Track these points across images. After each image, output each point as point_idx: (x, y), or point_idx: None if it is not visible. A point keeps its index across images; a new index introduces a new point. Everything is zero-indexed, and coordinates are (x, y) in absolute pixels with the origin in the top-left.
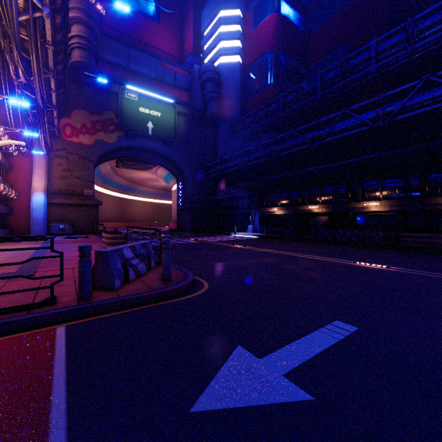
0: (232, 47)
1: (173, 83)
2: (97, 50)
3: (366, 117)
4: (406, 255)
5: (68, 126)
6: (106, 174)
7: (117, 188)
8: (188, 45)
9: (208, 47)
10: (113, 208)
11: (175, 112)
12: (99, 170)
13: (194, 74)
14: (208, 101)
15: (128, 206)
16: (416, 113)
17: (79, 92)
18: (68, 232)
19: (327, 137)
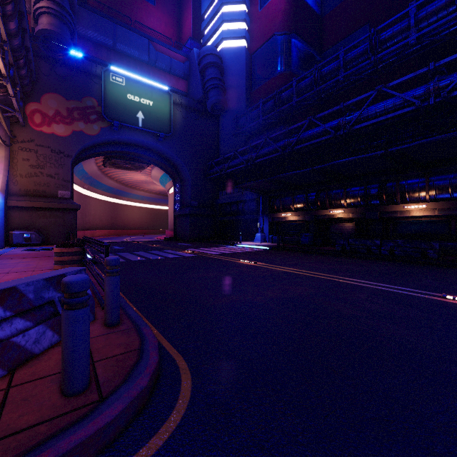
0: (236, 29)
1: (169, 69)
2: (72, 19)
3: (410, 95)
4: None
5: (37, 112)
6: (92, 175)
7: (107, 191)
8: (187, 30)
9: (209, 31)
10: (103, 214)
11: (171, 102)
12: (83, 169)
13: (193, 60)
14: (209, 90)
15: (120, 212)
16: None
17: (52, 72)
18: (35, 242)
19: (356, 123)
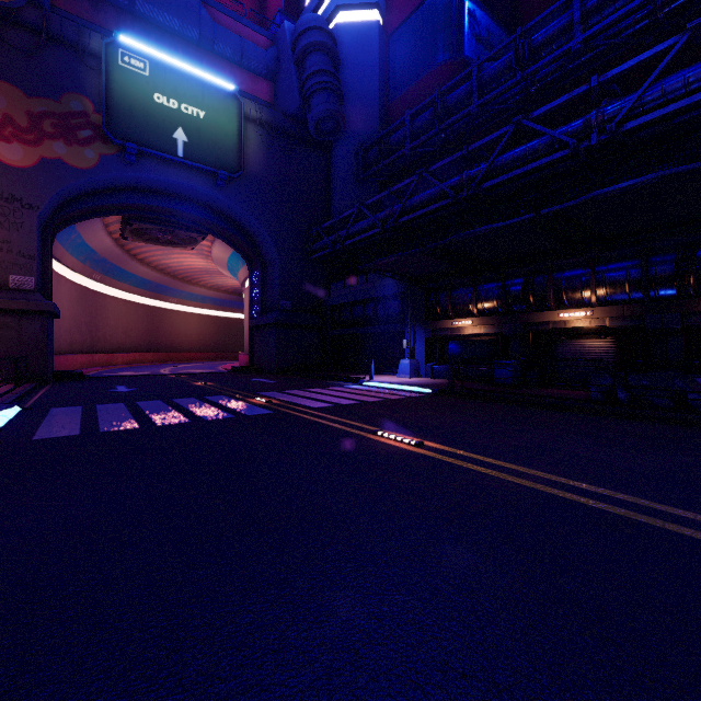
0: None
1: (238, 57)
2: None
3: None
4: None
5: None
6: (106, 255)
7: (140, 287)
8: (275, 0)
9: None
10: (133, 325)
11: (240, 115)
12: (86, 244)
13: (283, 42)
14: (312, 93)
15: (165, 323)
16: None
17: None
18: None
19: (628, 119)
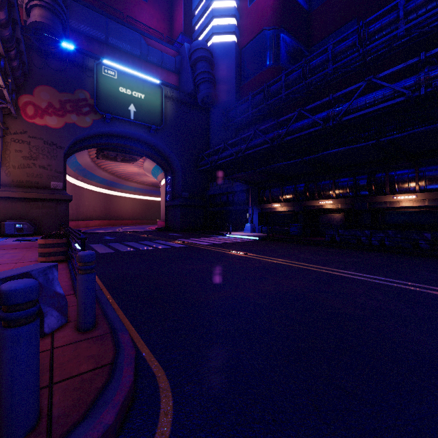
0: (226, 25)
1: (160, 63)
2: (64, 12)
3: (400, 86)
4: None
5: (29, 104)
6: (86, 167)
7: (101, 183)
8: (178, 26)
9: (199, 26)
10: (97, 205)
11: (162, 95)
12: (77, 161)
13: (184, 54)
14: (200, 83)
15: (114, 203)
16: None
17: (45, 65)
18: (27, 232)
19: (345, 115)
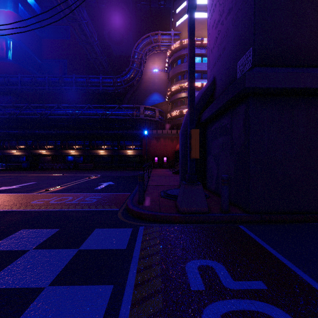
0: None
1: None
2: None
3: (68, 112)
4: (77, 171)
5: None
6: None
7: None
8: None
9: None
10: None
11: None
12: None
13: None
14: None
15: None
16: (86, 117)
17: None
18: None
19: (50, 115)
